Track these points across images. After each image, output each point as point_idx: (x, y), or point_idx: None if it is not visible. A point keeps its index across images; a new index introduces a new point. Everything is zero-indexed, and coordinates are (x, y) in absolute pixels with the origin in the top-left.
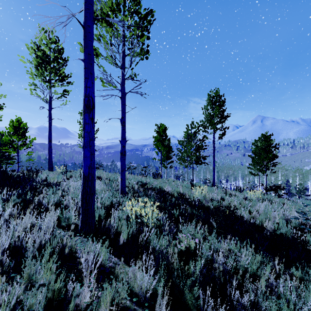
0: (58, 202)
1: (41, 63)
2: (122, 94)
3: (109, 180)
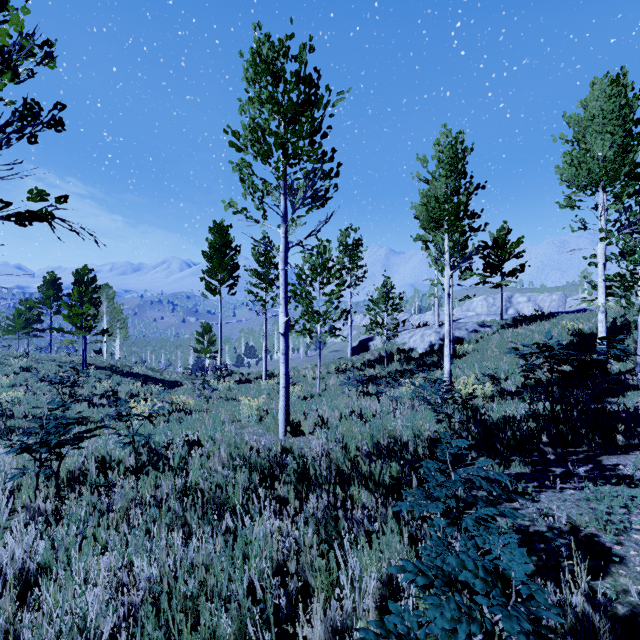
0: None
1: None
2: None
3: None
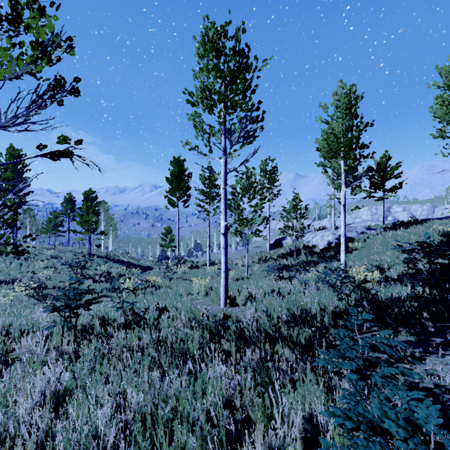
0: None
1: None
2: None
3: None
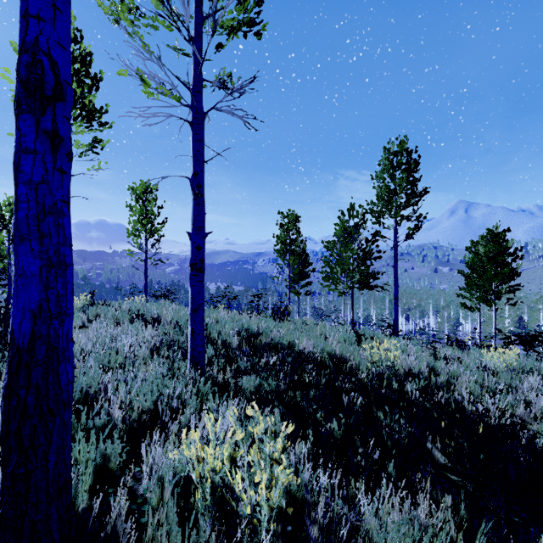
0: None
1: None
2: (194, 114)
3: (175, 326)
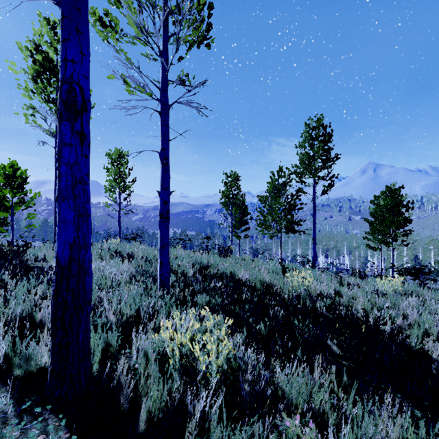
0: (28, 312)
1: (40, 72)
2: (162, 106)
3: (145, 260)
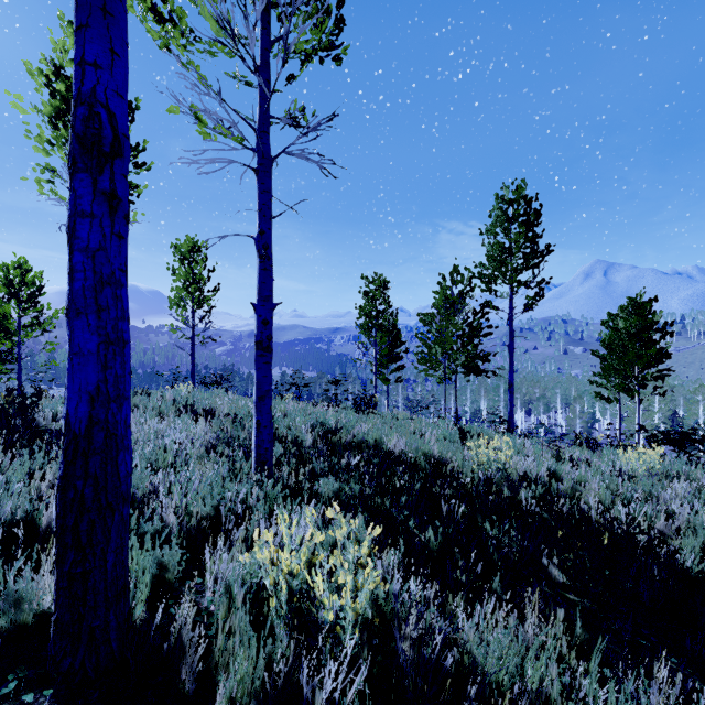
0: (27, 511)
1: (63, 111)
2: (260, 160)
3: (233, 420)
